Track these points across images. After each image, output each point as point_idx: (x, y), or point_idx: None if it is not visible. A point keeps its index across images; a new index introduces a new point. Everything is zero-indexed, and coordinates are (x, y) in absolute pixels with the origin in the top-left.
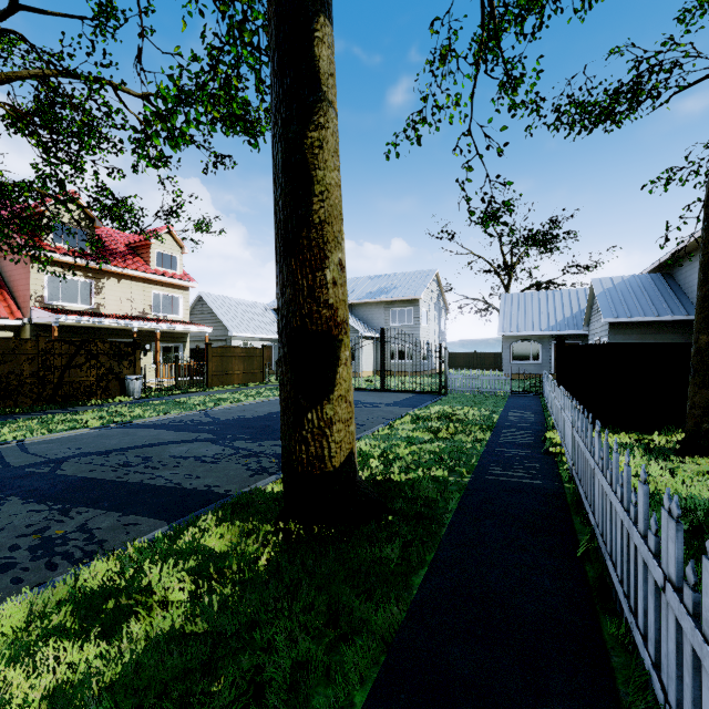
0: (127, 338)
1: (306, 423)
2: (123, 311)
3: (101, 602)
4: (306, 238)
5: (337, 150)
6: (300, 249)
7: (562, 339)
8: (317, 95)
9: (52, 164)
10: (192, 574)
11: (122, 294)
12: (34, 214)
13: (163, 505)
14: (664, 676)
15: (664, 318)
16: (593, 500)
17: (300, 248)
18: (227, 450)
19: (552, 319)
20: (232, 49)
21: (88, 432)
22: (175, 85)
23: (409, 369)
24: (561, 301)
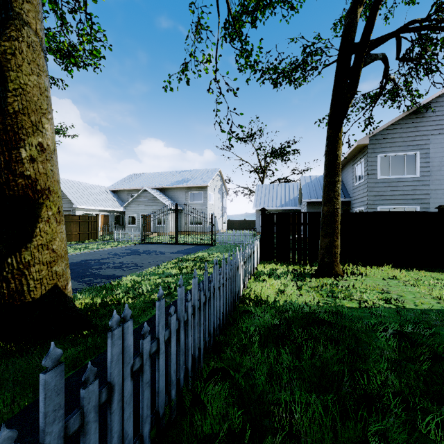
0: None
1: (6, 266)
2: None
3: None
4: (2, 123)
5: (36, 60)
6: None
7: (263, 210)
8: (8, 14)
9: None
10: None
11: None
12: None
13: None
14: None
15: None
16: (219, 309)
17: None
18: None
19: (283, 200)
20: None
21: None
22: None
23: (193, 230)
24: (288, 190)
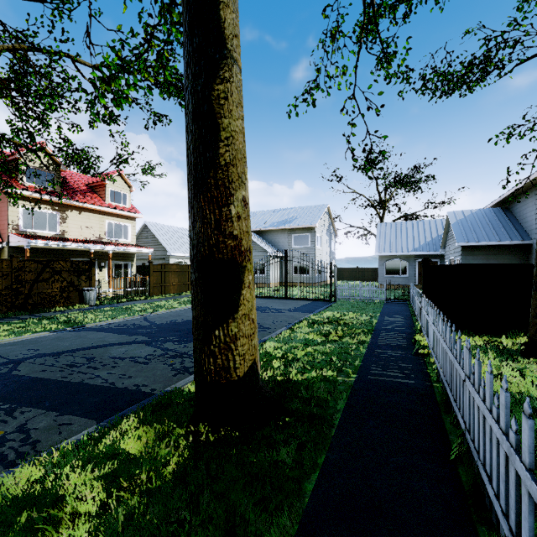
0: (87, 257)
1: (214, 339)
2: (83, 237)
3: (14, 515)
4: (213, 178)
5: (241, 101)
6: (208, 188)
7: (427, 260)
8: (222, 53)
9: (23, 120)
10: (105, 482)
11: (82, 223)
12: (5, 159)
13: (96, 405)
14: None
15: (504, 242)
16: (462, 405)
17: (208, 187)
18: (158, 351)
19: (416, 243)
20: (163, 27)
21: (47, 335)
22: (117, 56)
23: (306, 282)
24: (423, 229)
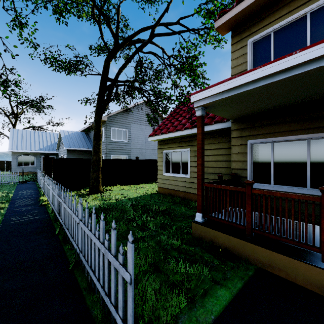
0: None
1: None
2: None
3: None
4: None
5: None
6: None
7: (48, 156)
8: None
9: None
10: None
11: None
12: None
13: None
14: (79, 245)
15: (85, 149)
16: (61, 214)
17: None
18: None
19: (41, 145)
20: None
21: None
22: None
23: None
24: (46, 137)
